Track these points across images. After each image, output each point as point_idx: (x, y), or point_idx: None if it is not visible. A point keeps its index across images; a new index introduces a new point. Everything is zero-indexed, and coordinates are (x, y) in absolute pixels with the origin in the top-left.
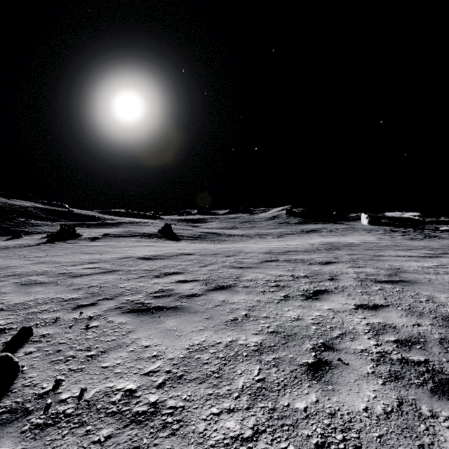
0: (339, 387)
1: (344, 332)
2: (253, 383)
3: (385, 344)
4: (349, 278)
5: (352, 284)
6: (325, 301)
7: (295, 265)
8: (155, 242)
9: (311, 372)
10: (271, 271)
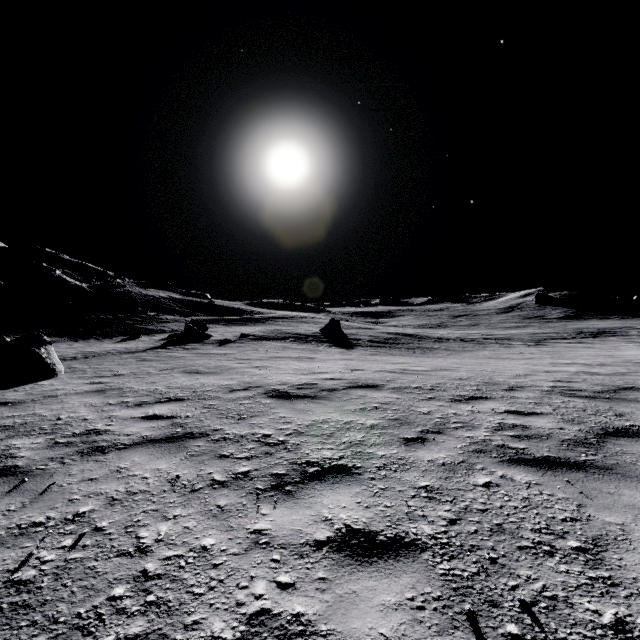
0: None
1: None
2: None
3: None
4: None
5: None
6: None
7: None
8: (312, 350)
9: None
10: None
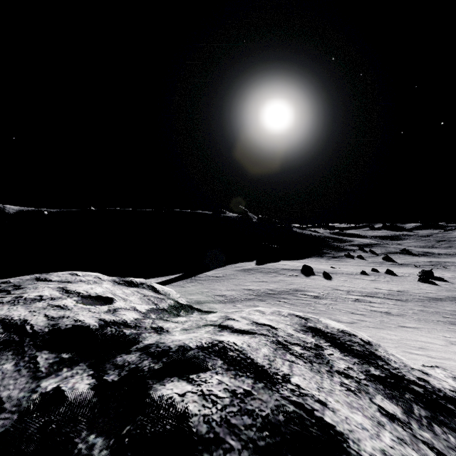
0: None
1: None
2: None
3: None
4: None
5: None
6: None
7: None
8: (412, 257)
9: None
10: None
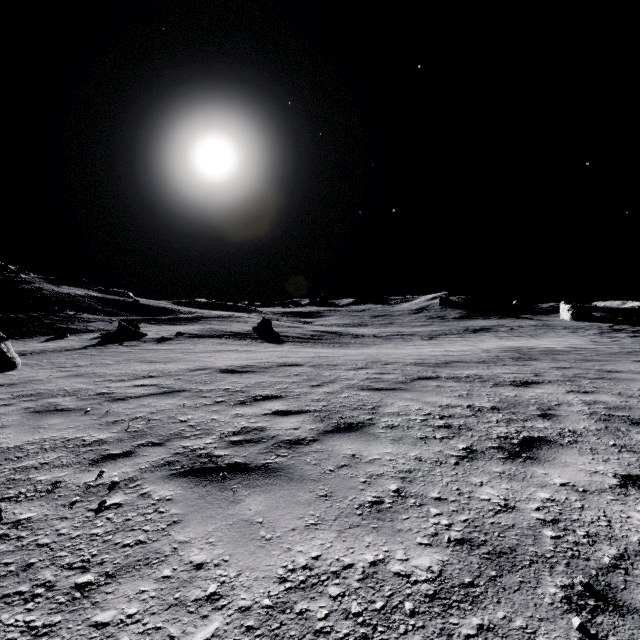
0: None
1: (624, 551)
2: None
3: None
4: (576, 413)
5: (589, 427)
6: (550, 464)
7: (469, 387)
8: (247, 345)
9: None
10: (432, 398)
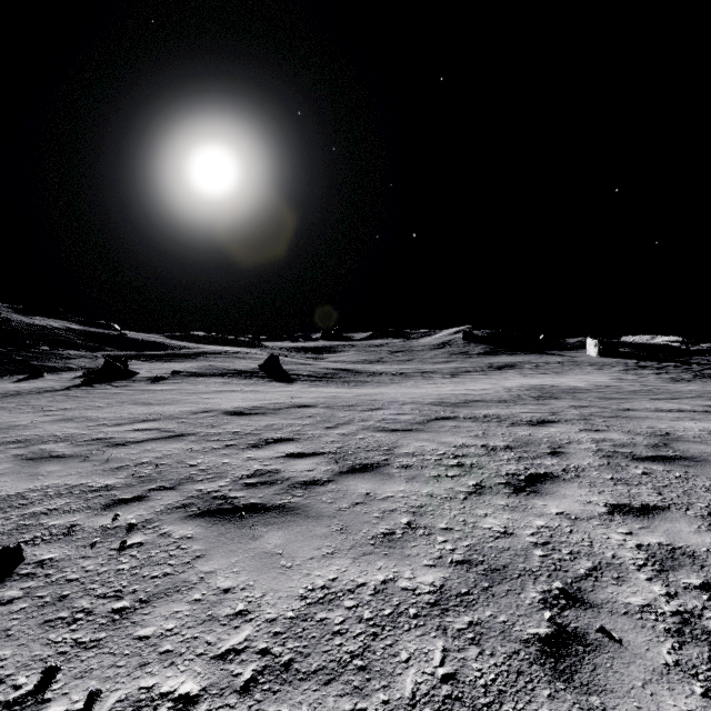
0: (615, 701)
1: (598, 563)
2: (434, 685)
3: (684, 593)
4: (584, 451)
5: (592, 463)
6: (551, 496)
7: (486, 426)
8: (253, 385)
9: (548, 659)
10: (447, 438)
